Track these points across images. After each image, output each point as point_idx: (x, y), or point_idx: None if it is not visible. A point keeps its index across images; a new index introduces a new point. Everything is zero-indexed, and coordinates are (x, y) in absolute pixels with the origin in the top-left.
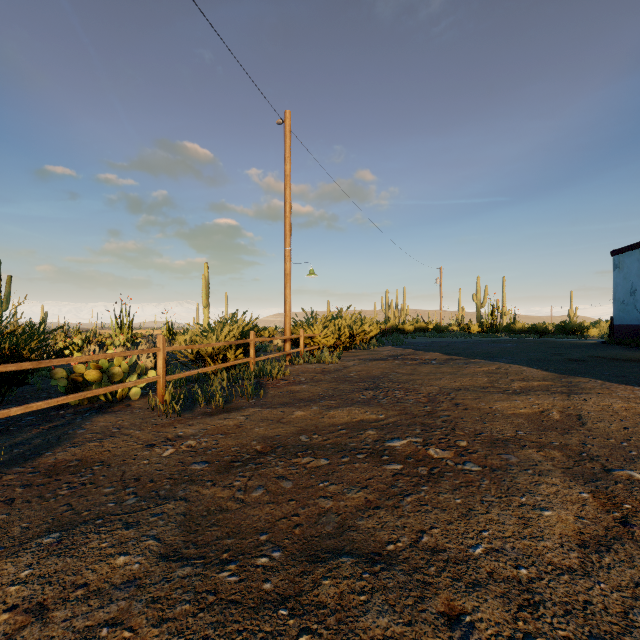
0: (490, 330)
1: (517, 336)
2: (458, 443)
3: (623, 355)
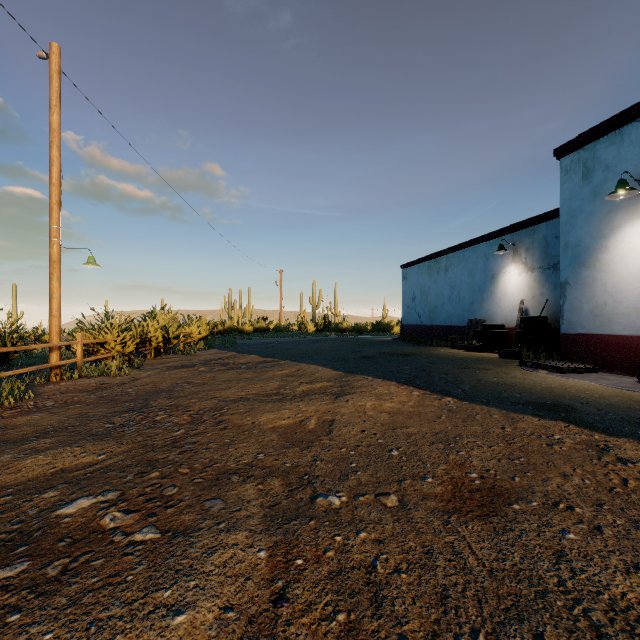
0: (323, 329)
1: (342, 335)
2: (165, 491)
3: (402, 350)
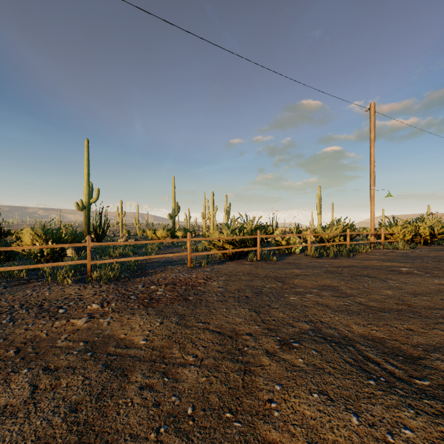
0: None
1: None
2: (432, 272)
3: None
